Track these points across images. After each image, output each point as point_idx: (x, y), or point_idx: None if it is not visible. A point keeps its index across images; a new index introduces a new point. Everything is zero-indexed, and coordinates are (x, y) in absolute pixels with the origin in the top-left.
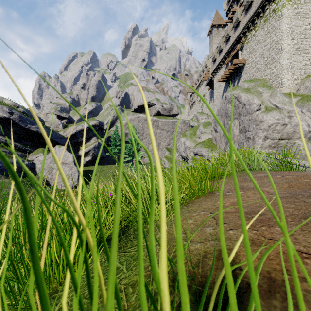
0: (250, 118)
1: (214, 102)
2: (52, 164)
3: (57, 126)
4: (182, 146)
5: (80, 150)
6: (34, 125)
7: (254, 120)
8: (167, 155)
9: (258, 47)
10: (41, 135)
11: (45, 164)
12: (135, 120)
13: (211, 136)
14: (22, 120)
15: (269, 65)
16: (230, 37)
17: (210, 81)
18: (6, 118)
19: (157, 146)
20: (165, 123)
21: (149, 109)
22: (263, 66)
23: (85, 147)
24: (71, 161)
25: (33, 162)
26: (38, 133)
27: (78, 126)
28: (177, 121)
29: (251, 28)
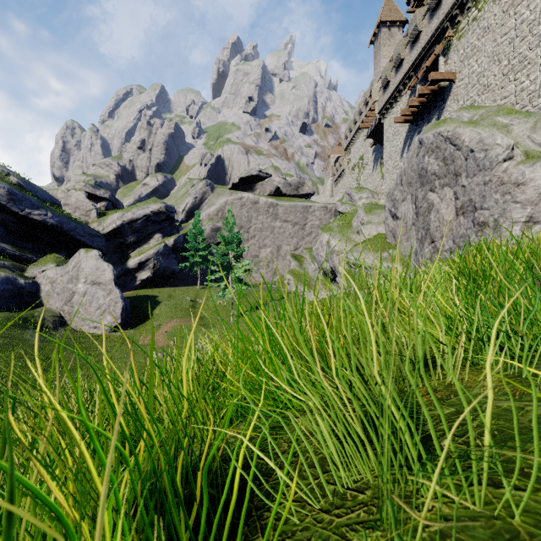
0: (485, 180)
1: (385, 166)
2: (72, 285)
3: (86, 212)
4: (324, 250)
5: (130, 258)
6: (39, 210)
7: (499, 183)
8: (295, 268)
9: (486, 42)
10: (52, 229)
11: (59, 285)
12: (235, 204)
13: (383, 230)
14: (13, 200)
15: (513, 75)
16: (420, 32)
17: (374, 129)
18: None
19: (274, 251)
20: (290, 209)
21: (260, 183)
22: (498, 79)
23: (140, 254)
24: (109, 279)
25: (35, 280)
26: (47, 226)
27: (127, 212)
28: (312, 205)
29: (469, 5)
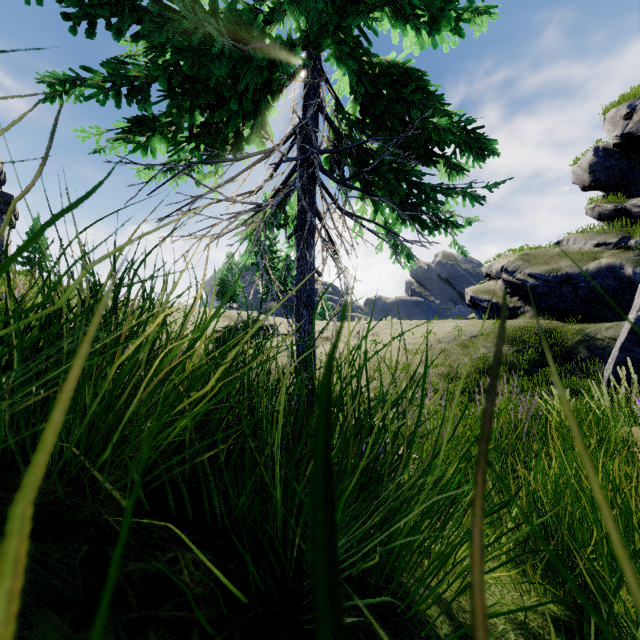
0: None
1: None
2: None
3: None
4: None
5: None
6: None
7: None
8: None
9: None
10: None
11: None
12: None
13: None
14: None
15: None
16: None
17: None
18: (625, 139)
19: None
20: None
21: None
22: None
23: None
24: None
25: None
26: None
27: None
28: None
29: None
